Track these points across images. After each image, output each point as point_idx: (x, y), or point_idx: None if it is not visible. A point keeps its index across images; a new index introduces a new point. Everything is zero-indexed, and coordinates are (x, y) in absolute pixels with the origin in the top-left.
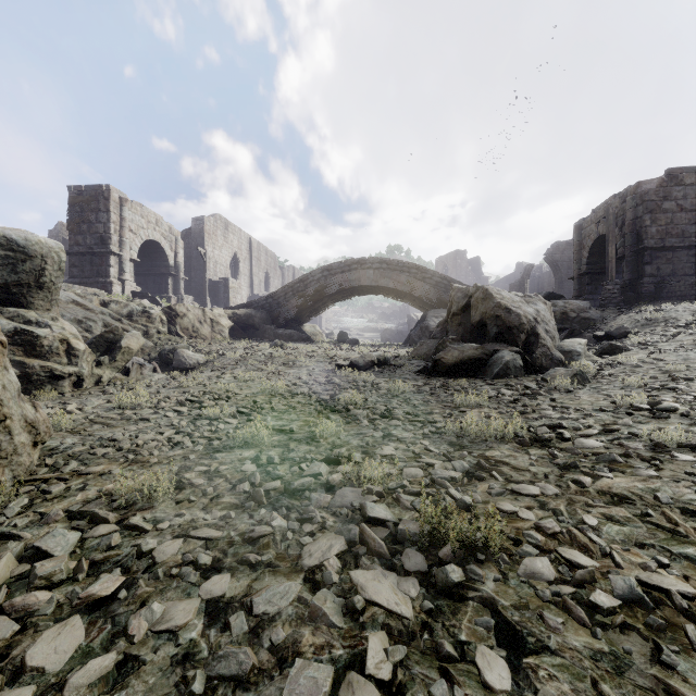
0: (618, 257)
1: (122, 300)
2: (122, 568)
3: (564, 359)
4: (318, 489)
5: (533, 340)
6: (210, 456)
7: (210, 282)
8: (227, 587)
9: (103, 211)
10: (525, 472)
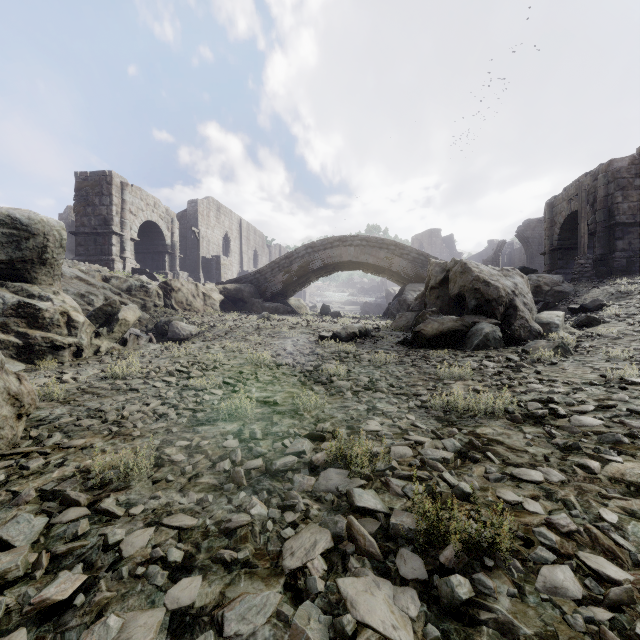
0: (589, 232)
1: (122, 276)
2: (85, 563)
3: (543, 331)
4: (301, 470)
5: (511, 313)
6: (193, 429)
7: (203, 259)
8: (197, 594)
9: (106, 195)
10: (523, 453)
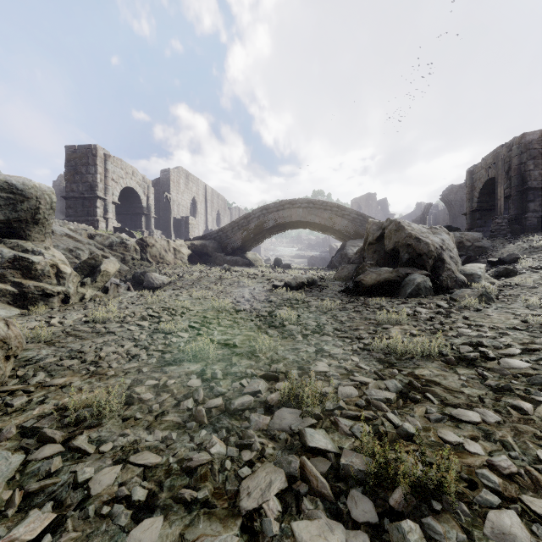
0: (505, 196)
1: (105, 234)
2: (55, 501)
3: (467, 281)
4: (257, 409)
5: (439, 265)
6: (161, 369)
7: (174, 219)
8: (158, 535)
9: (92, 165)
10: (459, 394)
